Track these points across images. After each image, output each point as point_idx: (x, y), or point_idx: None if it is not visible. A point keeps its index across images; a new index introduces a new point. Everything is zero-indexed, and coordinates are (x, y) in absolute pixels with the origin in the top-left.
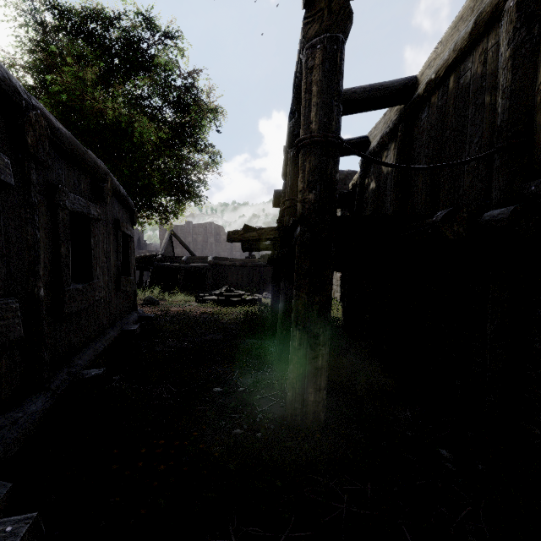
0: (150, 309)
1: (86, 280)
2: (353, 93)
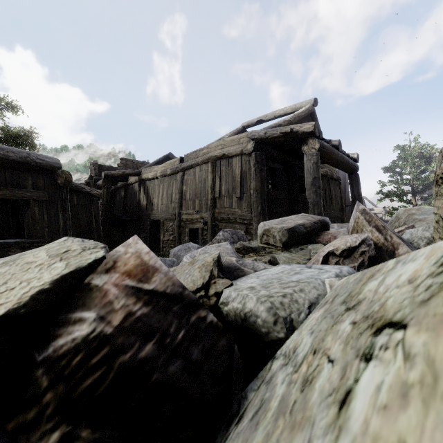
0: None
1: None
2: (112, 179)
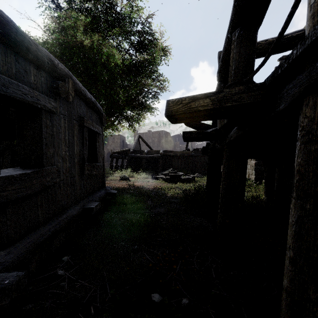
0: (122, 183)
1: (38, 166)
2: None
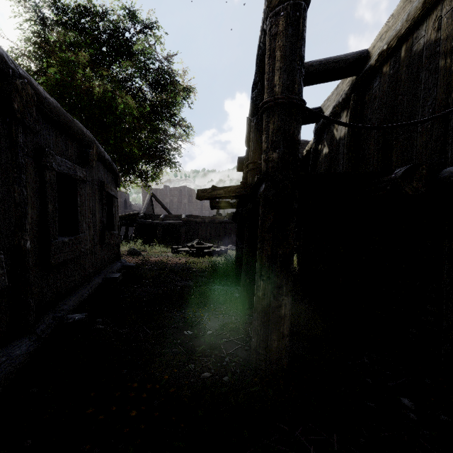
0: (132, 259)
1: (73, 234)
2: (310, 66)
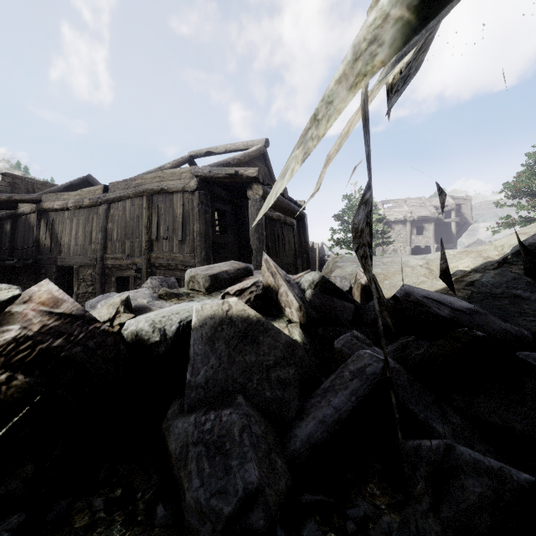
0: None
1: None
2: None
